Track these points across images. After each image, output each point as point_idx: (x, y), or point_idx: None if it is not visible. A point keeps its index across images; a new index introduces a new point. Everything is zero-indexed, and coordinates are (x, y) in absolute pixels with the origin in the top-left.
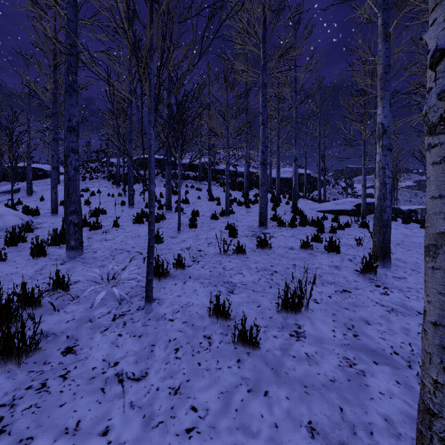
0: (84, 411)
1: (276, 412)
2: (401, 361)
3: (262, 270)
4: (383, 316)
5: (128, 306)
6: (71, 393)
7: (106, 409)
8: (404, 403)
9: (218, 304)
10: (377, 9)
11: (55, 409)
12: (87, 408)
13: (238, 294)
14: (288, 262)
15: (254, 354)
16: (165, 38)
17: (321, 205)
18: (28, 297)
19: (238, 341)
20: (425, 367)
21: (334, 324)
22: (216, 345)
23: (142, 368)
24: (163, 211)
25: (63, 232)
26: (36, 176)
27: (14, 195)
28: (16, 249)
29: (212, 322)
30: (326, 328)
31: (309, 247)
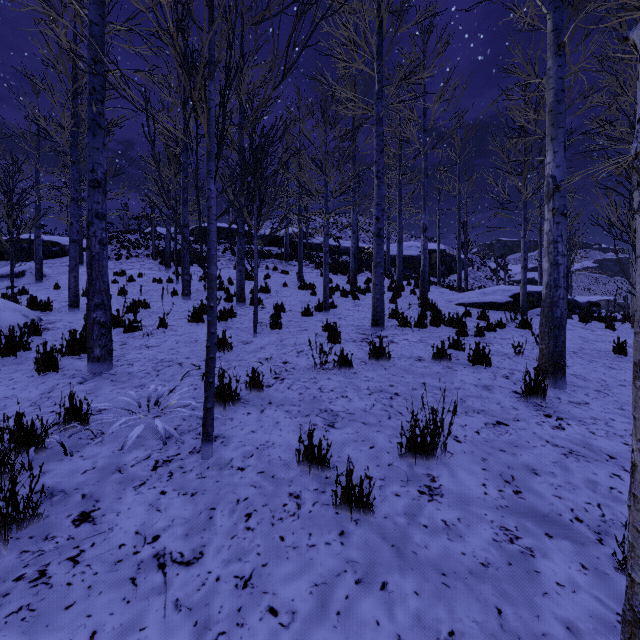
0: (103, 617)
1: (399, 617)
2: (587, 532)
3: (377, 392)
4: (557, 462)
5: (178, 448)
6: (85, 586)
7: (137, 612)
8: (595, 601)
9: (311, 446)
10: (545, 8)
11: (59, 614)
12: (109, 611)
13: (341, 428)
14: (415, 380)
15: (365, 522)
16: (231, 47)
17: (462, 295)
18: (27, 435)
19: (341, 502)
20: (636, 554)
21: (484, 474)
22: (308, 508)
23: (196, 546)
24: (233, 303)
25: (85, 335)
26: (49, 254)
27: (17, 280)
28: (14, 360)
29: (302, 472)
30: (473, 481)
31: (445, 357)
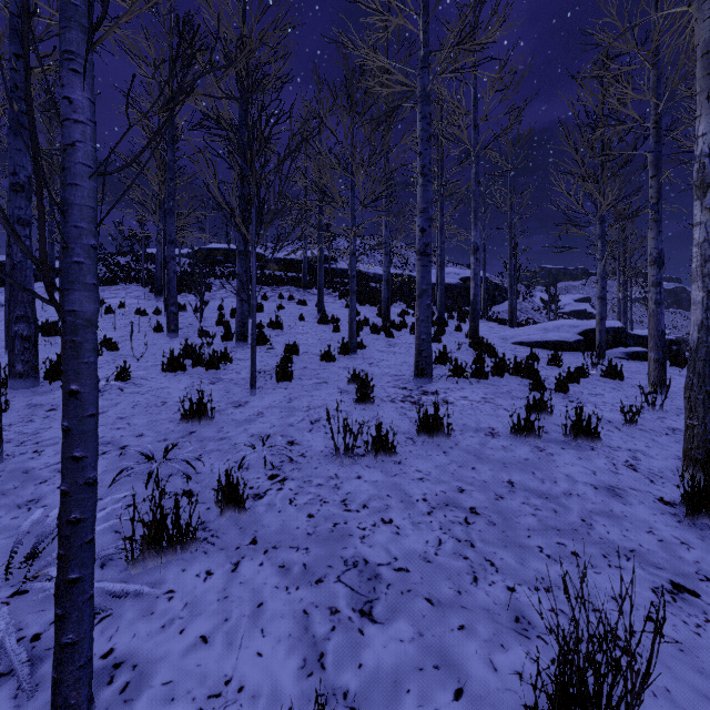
0: None
1: None
2: None
3: (440, 508)
4: None
5: None
6: None
7: None
8: None
9: None
10: None
11: None
12: None
13: (386, 623)
14: (496, 475)
15: None
16: None
17: (518, 332)
18: None
19: None
20: None
21: None
22: None
23: None
24: (232, 343)
25: None
26: None
27: None
28: None
29: None
30: None
31: (531, 431)
